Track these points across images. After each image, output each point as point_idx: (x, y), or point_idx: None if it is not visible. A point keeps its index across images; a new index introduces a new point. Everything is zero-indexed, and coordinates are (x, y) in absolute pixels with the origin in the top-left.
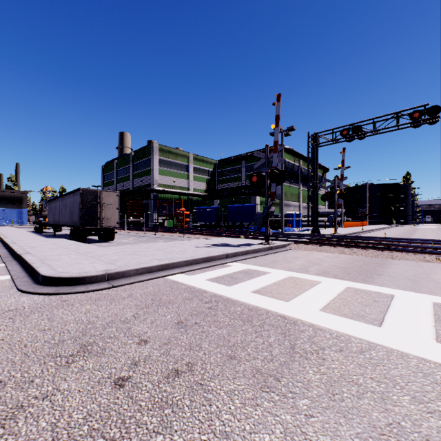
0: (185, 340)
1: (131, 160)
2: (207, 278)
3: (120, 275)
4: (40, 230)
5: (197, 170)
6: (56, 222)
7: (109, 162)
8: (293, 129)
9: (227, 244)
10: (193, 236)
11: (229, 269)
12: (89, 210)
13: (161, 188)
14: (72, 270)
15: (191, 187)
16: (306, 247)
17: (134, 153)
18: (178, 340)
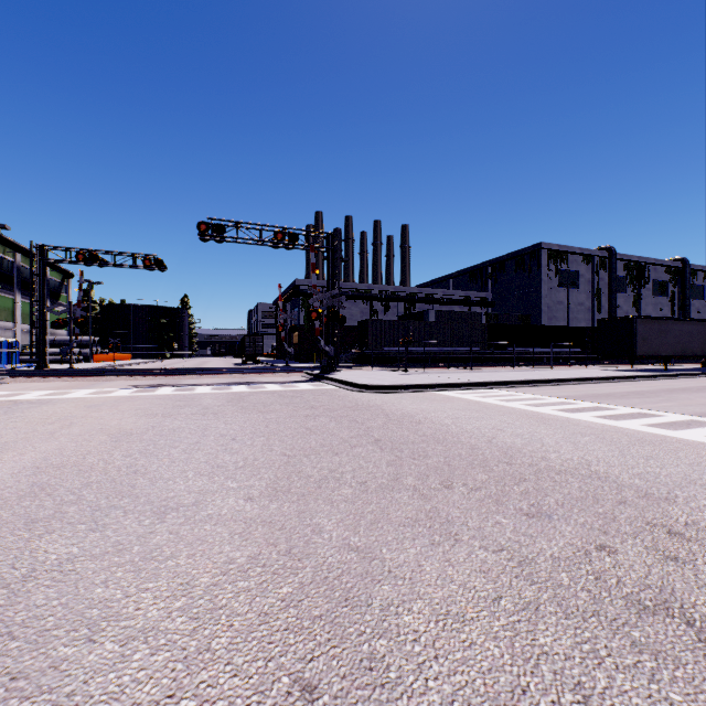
0: None
1: None
2: None
3: None
4: None
5: None
6: None
7: None
8: (7, 229)
9: None
10: None
11: None
12: None
13: None
14: None
15: None
16: (26, 379)
17: None
18: None
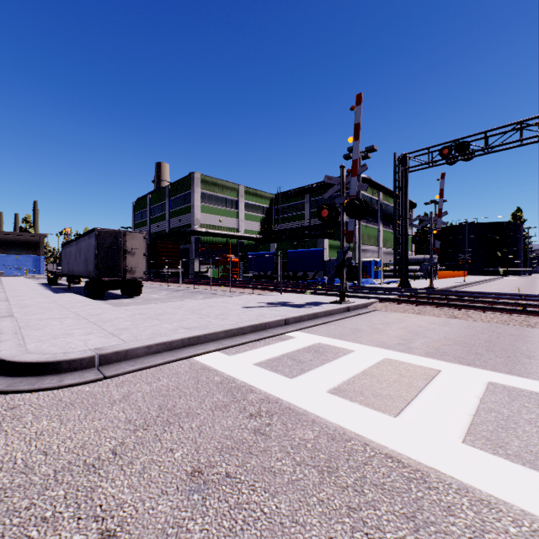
0: (196, 537)
1: (168, 194)
2: (256, 360)
3: (120, 357)
4: (54, 282)
5: (249, 207)
6: (71, 272)
7: (142, 198)
8: (374, 150)
9: (287, 302)
10: (243, 291)
11: (291, 343)
12: (108, 256)
13: (204, 229)
14: (48, 347)
15: (242, 228)
16: (397, 307)
17: (170, 186)
18: (183, 534)
